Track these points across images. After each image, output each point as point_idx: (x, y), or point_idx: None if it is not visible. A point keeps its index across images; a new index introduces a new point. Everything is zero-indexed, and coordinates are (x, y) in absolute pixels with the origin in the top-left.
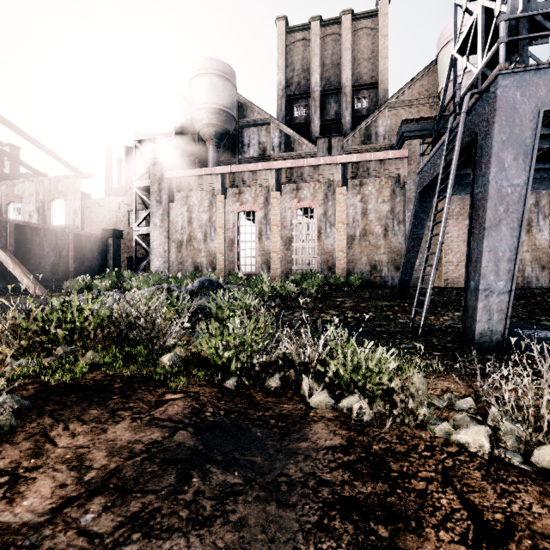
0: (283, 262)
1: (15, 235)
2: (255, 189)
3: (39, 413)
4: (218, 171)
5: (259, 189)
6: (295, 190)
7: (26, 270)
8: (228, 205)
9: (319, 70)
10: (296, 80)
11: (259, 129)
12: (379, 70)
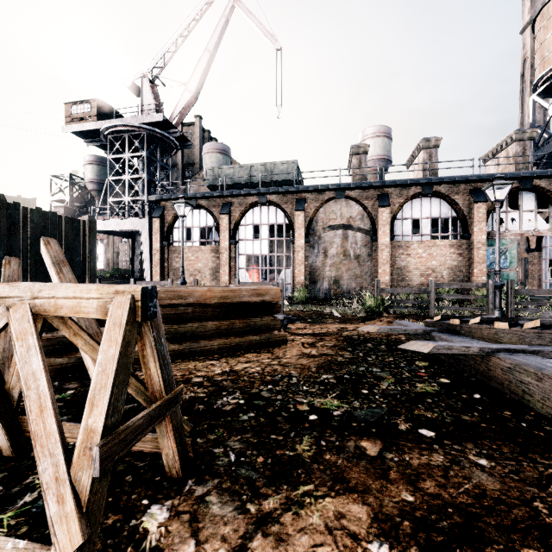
0: (115, 264)
1: None
2: None
3: None
4: None
5: None
6: None
7: None
8: None
9: None
10: None
11: None
12: (195, 157)
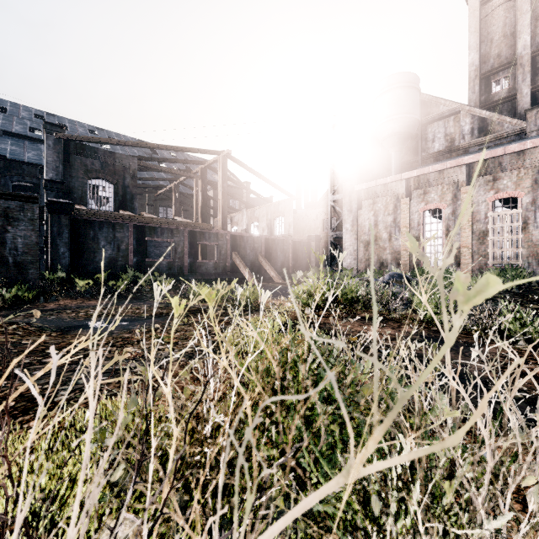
0: (475, 257)
1: (264, 244)
2: (442, 187)
3: (356, 321)
4: (403, 177)
5: (446, 187)
6: (490, 181)
7: (271, 266)
8: (412, 206)
9: (529, 30)
10: (495, 52)
11: (445, 121)
12: None
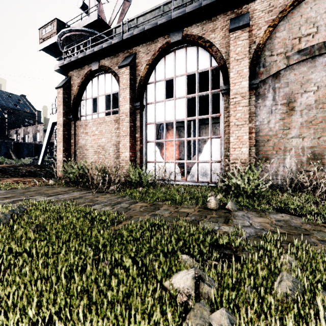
0: None
1: (14, 145)
2: None
3: None
4: None
5: None
6: None
7: (15, 155)
8: None
9: None
10: None
11: None
12: None
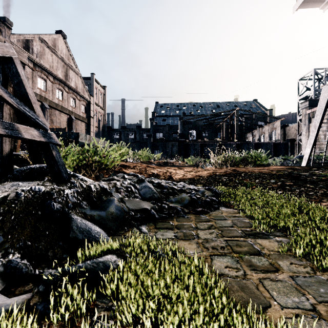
0: None
1: (254, 146)
2: None
3: None
4: None
5: None
6: None
7: None
8: None
9: None
10: None
11: None
12: None
